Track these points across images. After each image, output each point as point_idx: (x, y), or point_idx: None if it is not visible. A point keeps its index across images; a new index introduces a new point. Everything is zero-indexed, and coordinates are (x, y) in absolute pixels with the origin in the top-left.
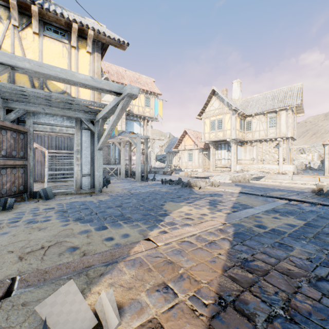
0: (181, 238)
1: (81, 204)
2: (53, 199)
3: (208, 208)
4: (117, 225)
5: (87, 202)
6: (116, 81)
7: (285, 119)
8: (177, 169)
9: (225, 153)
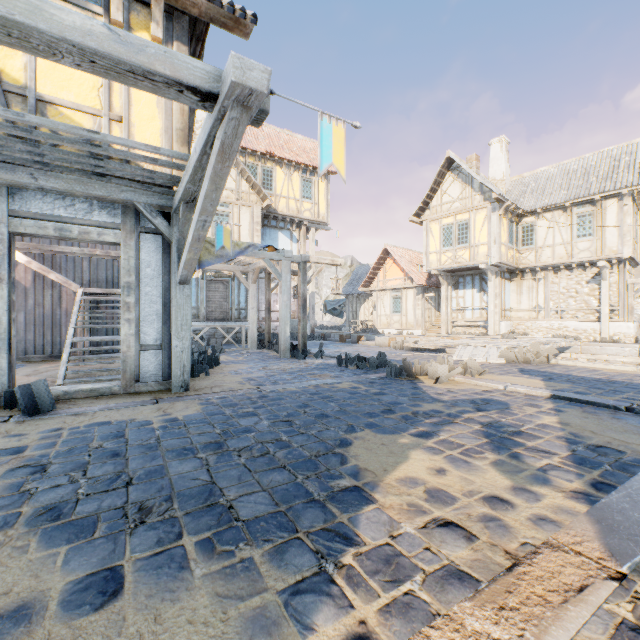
0: None
1: (111, 434)
2: (53, 412)
3: (496, 464)
4: (168, 567)
5: (132, 427)
6: (242, 147)
7: (615, 218)
8: (368, 330)
9: (475, 297)
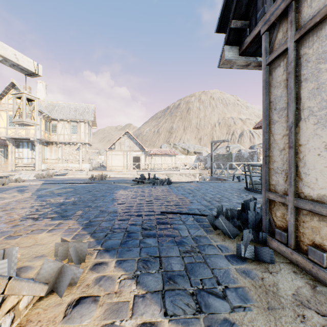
0: (5, 203)
1: None
2: None
3: (18, 193)
4: None
5: None
6: None
7: (84, 129)
8: None
9: (29, 152)
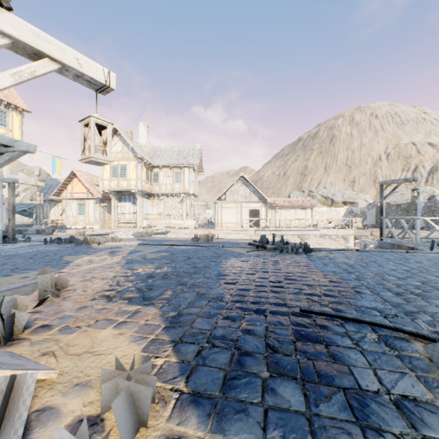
0: (89, 269)
1: None
2: None
3: (109, 255)
4: (23, 272)
5: None
6: None
7: (188, 176)
8: (58, 226)
9: (131, 207)
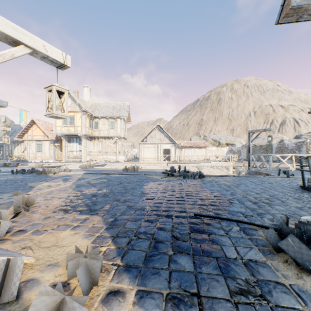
0: (49, 191)
1: None
2: None
3: (62, 181)
4: None
5: None
6: None
7: (120, 125)
8: (21, 160)
9: (77, 146)
